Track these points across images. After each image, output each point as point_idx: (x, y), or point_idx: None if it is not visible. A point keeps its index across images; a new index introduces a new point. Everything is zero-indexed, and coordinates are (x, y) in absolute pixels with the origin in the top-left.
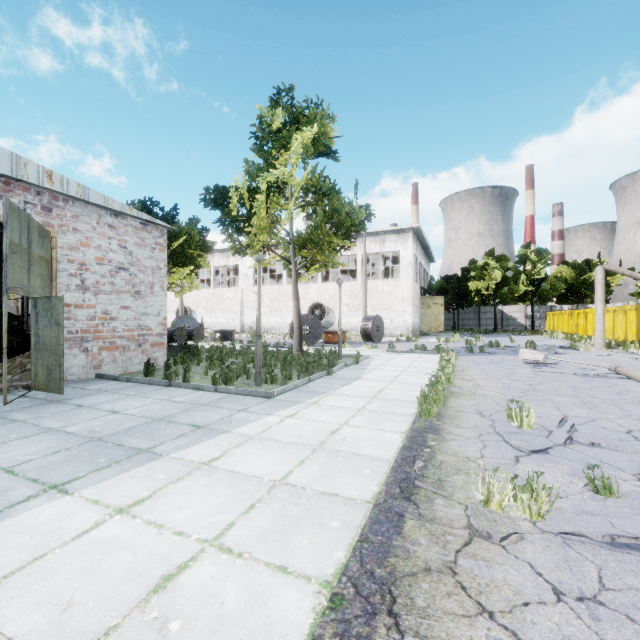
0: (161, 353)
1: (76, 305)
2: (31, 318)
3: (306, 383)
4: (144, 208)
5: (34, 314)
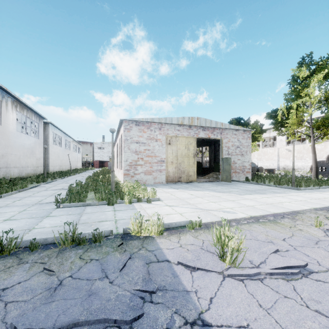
0: (249, 175)
1: None
2: (221, 163)
3: (317, 188)
4: (237, 121)
5: (222, 162)
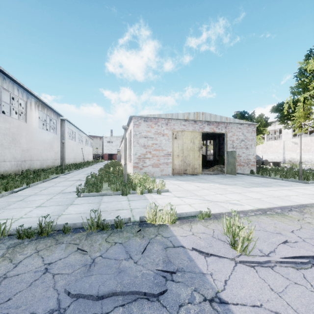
0: (254, 168)
1: None
2: (226, 156)
3: None
4: (241, 115)
5: (227, 155)
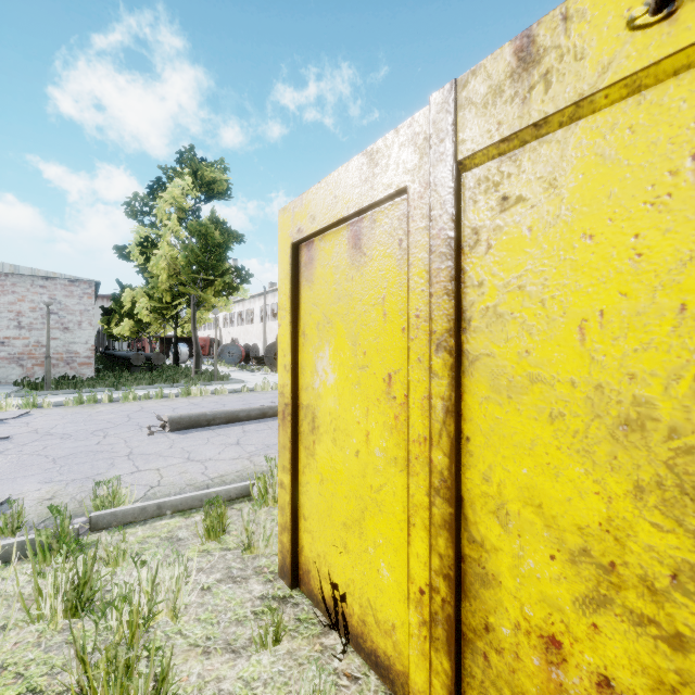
0: (90, 370)
1: (15, 338)
2: None
3: (73, 393)
4: None
5: None
